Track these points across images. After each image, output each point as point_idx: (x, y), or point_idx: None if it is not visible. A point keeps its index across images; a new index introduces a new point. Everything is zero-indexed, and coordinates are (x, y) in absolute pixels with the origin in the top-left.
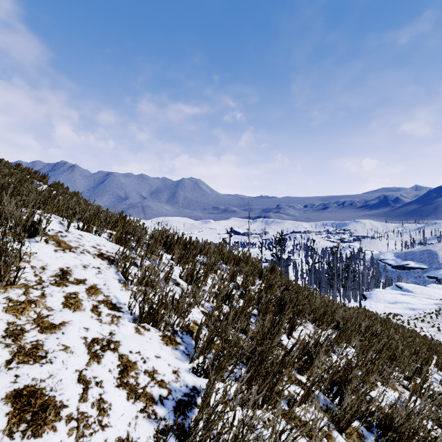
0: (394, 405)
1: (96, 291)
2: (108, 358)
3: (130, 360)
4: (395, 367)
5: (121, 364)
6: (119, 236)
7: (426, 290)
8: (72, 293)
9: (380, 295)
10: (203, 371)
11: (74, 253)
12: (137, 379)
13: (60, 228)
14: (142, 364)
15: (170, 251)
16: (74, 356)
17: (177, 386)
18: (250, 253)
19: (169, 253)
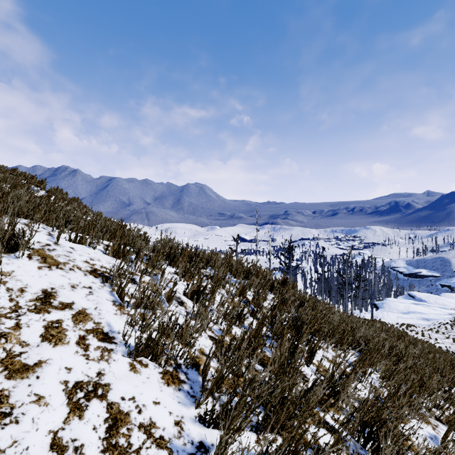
0: (436, 451)
1: (84, 318)
2: (94, 410)
3: (121, 411)
4: (427, 397)
5: (109, 418)
6: (116, 248)
7: (440, 299)
8: (54, 322)
9: (392, 305)
10: (212, 420)
11: (62, 270)
12: (130, 438)
13: (48, 240)
14: (137, 415)
15: (174, 263)
16: (49, 410)
17: (179, 444)
18: (260, 265)
19: (173, 266)
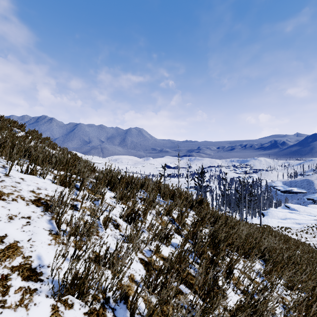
0: None
1: (14, 252)
2: None
3: None
4: None
5: None
6: (63, 178)
7: (307, 209)
8: None
9: (274, 213)
10: None
11: (4, 200)
12: None
13: None
14: None
15: (114, 189)
16: None
17: None
18: (183, 189)
19: (113, 191)
